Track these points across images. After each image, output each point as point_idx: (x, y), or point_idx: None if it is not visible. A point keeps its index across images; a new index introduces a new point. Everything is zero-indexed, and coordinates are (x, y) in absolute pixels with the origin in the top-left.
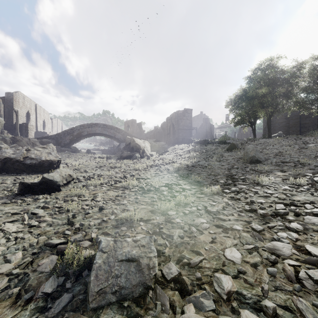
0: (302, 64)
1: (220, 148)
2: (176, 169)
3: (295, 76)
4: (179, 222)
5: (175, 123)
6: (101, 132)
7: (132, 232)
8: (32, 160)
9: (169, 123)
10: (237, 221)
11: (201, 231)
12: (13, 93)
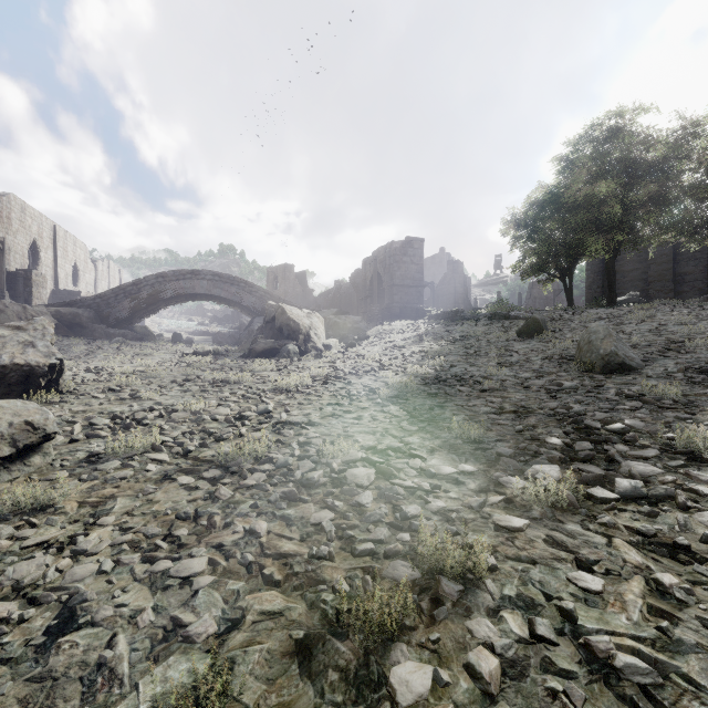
0: (697, 126)
1: (497, 331)
2: (395, 391)
3: (677, 157)
4: None
5: (384, 272)
6: (207, 291)
7: None
8: None
9: (370, 272)
10: None
11: None
12: None
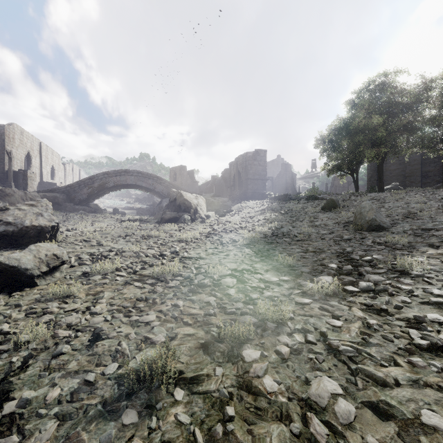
0: (432, 82)
1: (310, 207)
2: (248, 241)
3: (420, 101)
4: (274, 392)
5: (242, 170)
6: (134, 183)
7: (149, 437)
8: (8, 225)
9: (234, 170)
10: (419, 389)
11: (341, 433)
12: (4, 125)
